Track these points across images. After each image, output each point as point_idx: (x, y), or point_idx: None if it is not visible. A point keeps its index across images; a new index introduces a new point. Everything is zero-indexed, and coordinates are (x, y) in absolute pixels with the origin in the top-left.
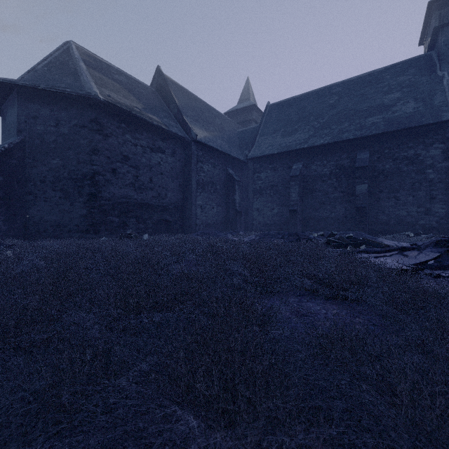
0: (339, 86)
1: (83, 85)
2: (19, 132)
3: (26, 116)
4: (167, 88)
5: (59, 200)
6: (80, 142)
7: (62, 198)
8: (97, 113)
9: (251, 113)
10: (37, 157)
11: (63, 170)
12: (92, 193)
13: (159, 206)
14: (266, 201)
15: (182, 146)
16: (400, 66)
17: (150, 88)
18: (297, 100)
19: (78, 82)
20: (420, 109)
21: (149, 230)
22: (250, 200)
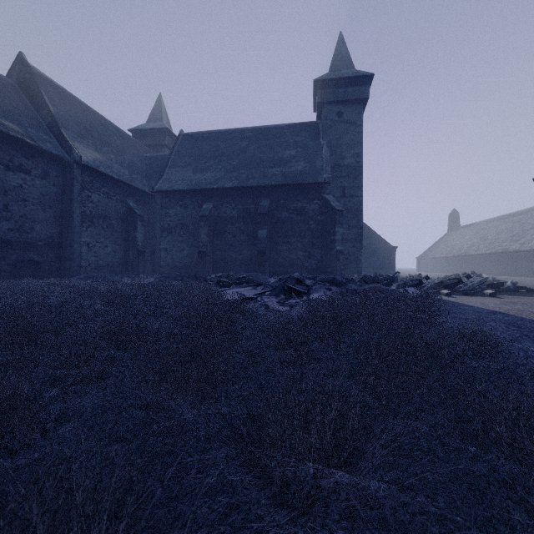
0: (251, 132)
1: None
2: None
3: None
4: (36, 87)
5: None
6: None
7: None
8: None
9: (163, 137)
10: None
11: None
12: None
13: (21, 242)
14: (175, 241)
15: (58, 168)
16: (298, 127)
17: (6, 79)
18: (211, 136)
19: None
20: (307, 169)
21: (3, 273)
22: (157, 238)
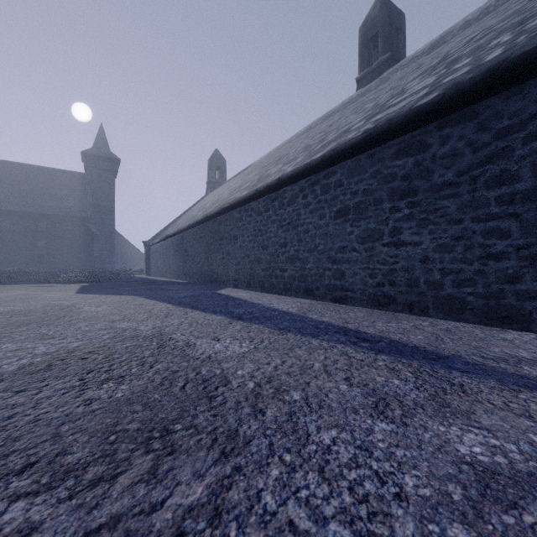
0: (28, 168)
1: None
2: None
3: None
4: None
5: None
6: None
7: None
8: None
9: None
10: None
11: None
12: None
13: None
14: None
15: None
16: (70, 174)
17: None
18: None
19: None
20: (76, 206)
21: None
22: None
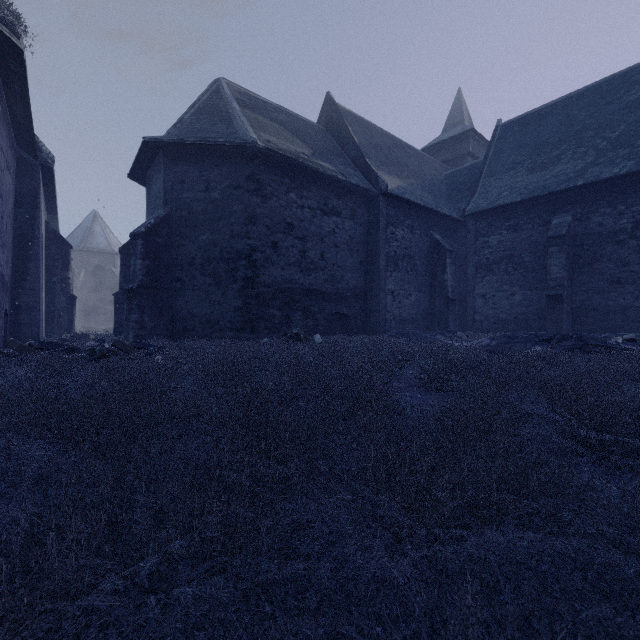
0: None
1: (237, 131)
2: (165, 203)
3: (173, 182)
4: (341, 122)
5: (209, 288)
6: (233, 209)
7: (212, 286)
8: (255, 166)
9: (466, 143)
10: (185, 233)
11: (214, 248)
12: (249, 278)
13: (333, 294)
14: (498, 282)
15: (364, 204)
16: None
17: (317, 125)
18: (555, 108)
19: (231, 128)
20: None
21: (320, 328)
22: (469, 281)
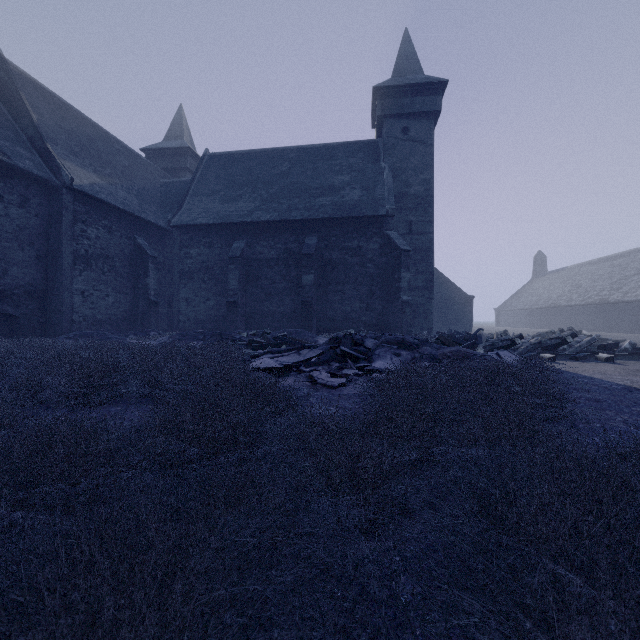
0: (294, 152)
1: None
2: None
3: None
4: (13, 88)
5: None
6: None
7: None
8: None
9: (184, 158)
10: None
11: None
12: None
13: None
14: (198, 289)
15: (42, 193)
16: (353, 146)
17: None
18: (244, 157)
19: None
20: (364, 199)
21: None
22: (175, 286)
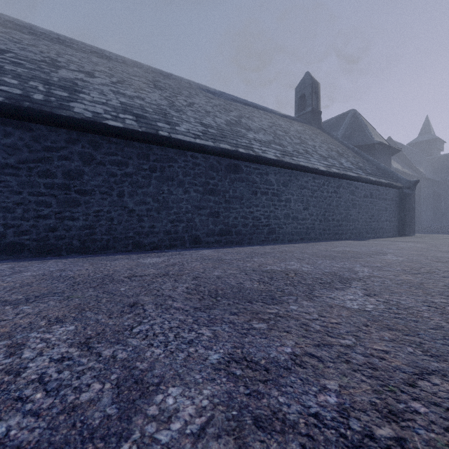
0: None
1: None
2: None
3: None
4: None
5: None
6: None
7: None
8: None
9: (434, 143)
10: None
11: None
12: None
13: None
14: None
15: None
16: None
17: None
18: None
19: None
20: None
21: None
22: (448, 206)
